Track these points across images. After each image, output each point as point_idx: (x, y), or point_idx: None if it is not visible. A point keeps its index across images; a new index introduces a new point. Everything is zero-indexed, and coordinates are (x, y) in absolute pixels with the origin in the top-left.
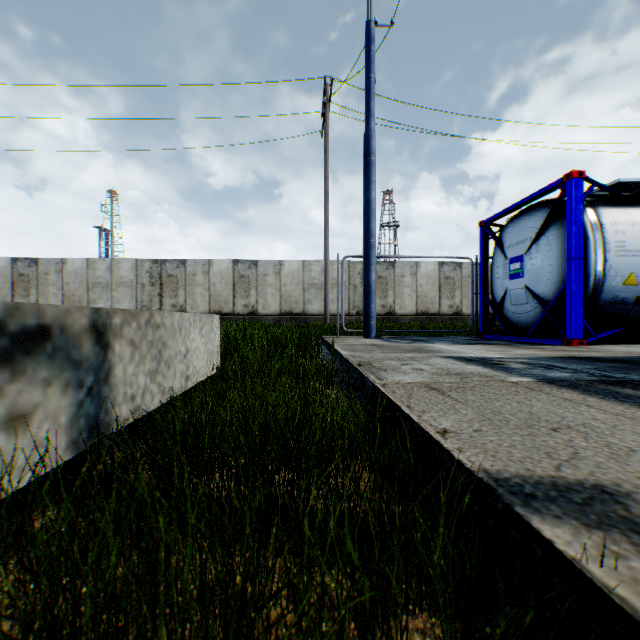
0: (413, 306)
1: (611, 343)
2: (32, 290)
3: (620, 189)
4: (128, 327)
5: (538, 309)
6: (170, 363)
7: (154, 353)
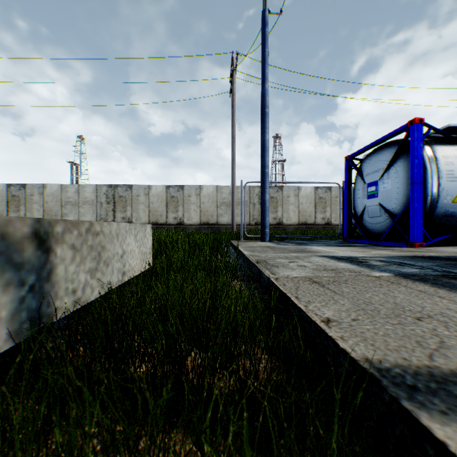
0: (296, 218)
1: (443, 245)
2: (21, 207)
3: (449, 132)
4: (69, 234)
5: (389, 220)
6: (108, 262)
7: (94, 255)
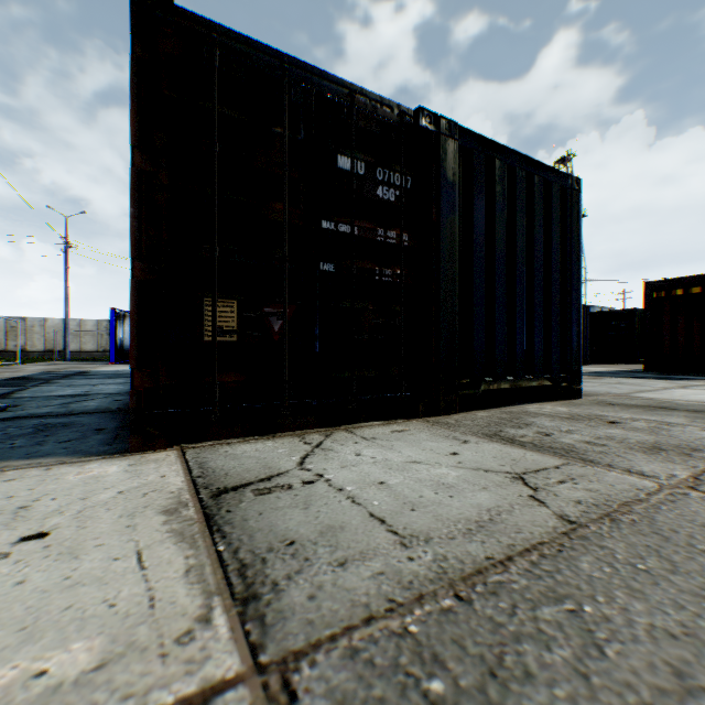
0: None
1: None
2: None
3: None
4: None
5: None
6: None
7: None
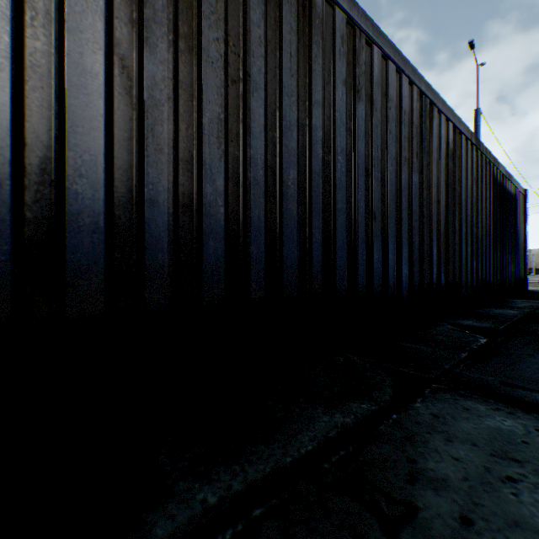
0: None
1: None
2: None
3: None
4: None
5: None
6: None
7: None
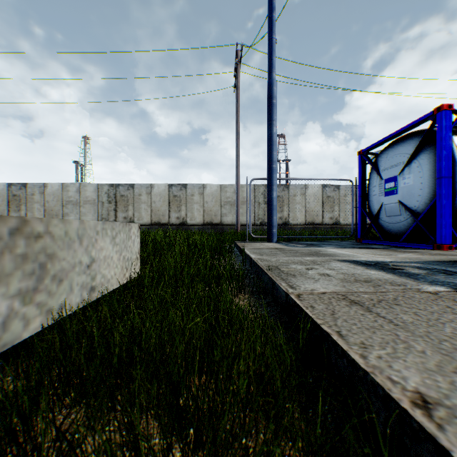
0: (303, 218)
1: None
2: (22, 206)
3: None
4: None
5: (410, 219)
6: (63, 277)
7: (30, 268)
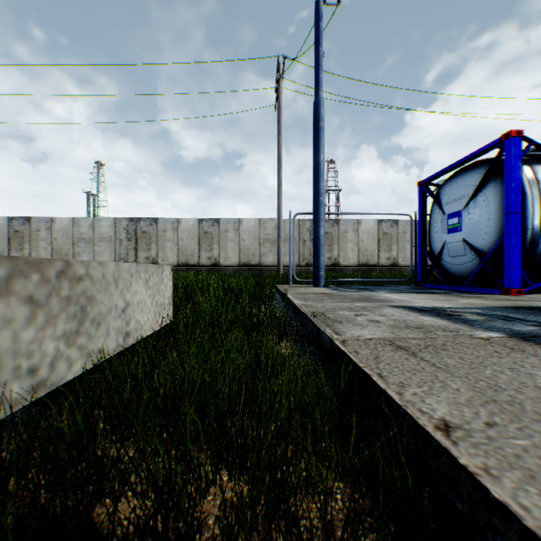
0: (355, 258)
1: None
2: (26, 245)
3: None
4: (23, 280)
5: (475, 260)
6: (100, 320)
7: (73, 311)
